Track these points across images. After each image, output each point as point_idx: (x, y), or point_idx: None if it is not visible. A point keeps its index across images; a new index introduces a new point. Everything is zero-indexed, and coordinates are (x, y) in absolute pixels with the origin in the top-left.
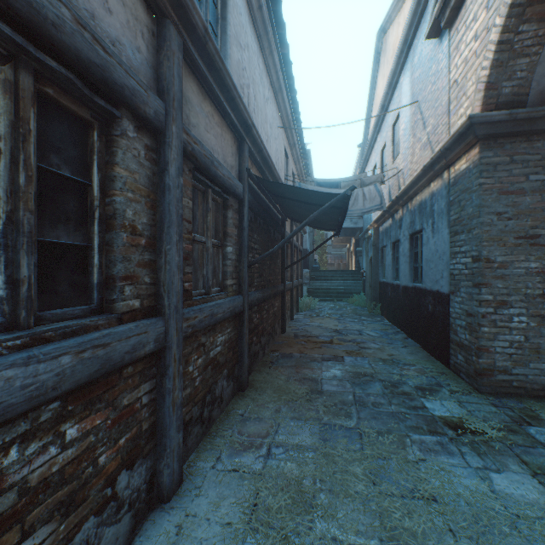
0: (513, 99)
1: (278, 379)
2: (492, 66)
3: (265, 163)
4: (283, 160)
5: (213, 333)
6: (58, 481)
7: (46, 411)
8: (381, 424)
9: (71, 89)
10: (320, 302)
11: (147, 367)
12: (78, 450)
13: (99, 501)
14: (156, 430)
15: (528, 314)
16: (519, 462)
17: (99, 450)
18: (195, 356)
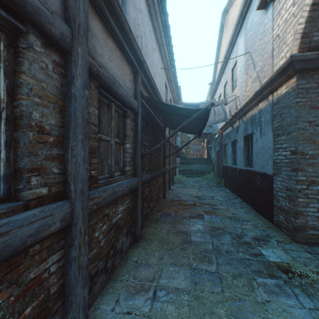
0: None
1: (161, 232)
2: (307, 21)
3: (152, 90)
4: (164, 90)
5: (115, 205)
6: None
7: None
8: (234, 269)
9: None
10: (186, 178)
11: (55, 241)
12: None
13: None
14: (64, 290)
15: None
16: None
17: None
18: (100, 224)
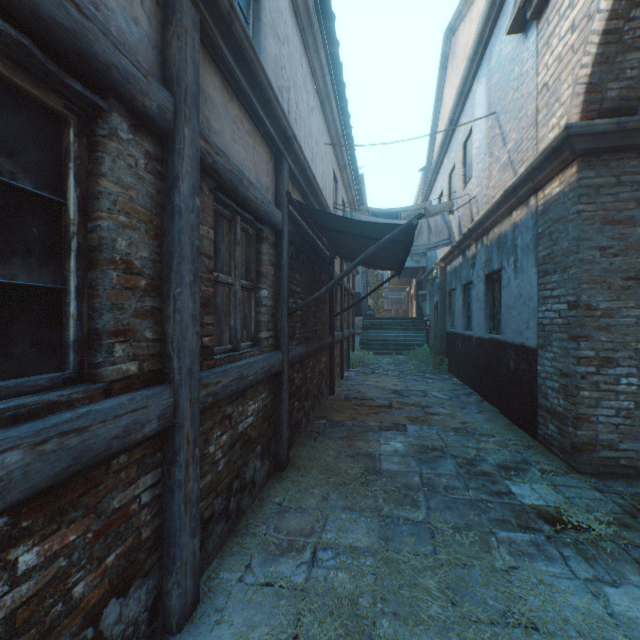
0: (621, 104)
1: (326, 455)
2: (595, 63)
3: (309, 187)
4: (331, 185)
5: (242, 400)
6: (4, 634)
7: None
8: (458, 516)
9: (29, 64)
10: (375, 356)
11: (149, 453)
12: (39, 582)
13: None
14: (162, 536)
15: (639, 375)
16: (639, 571)
17: (73, 578)
18: (218, 432)
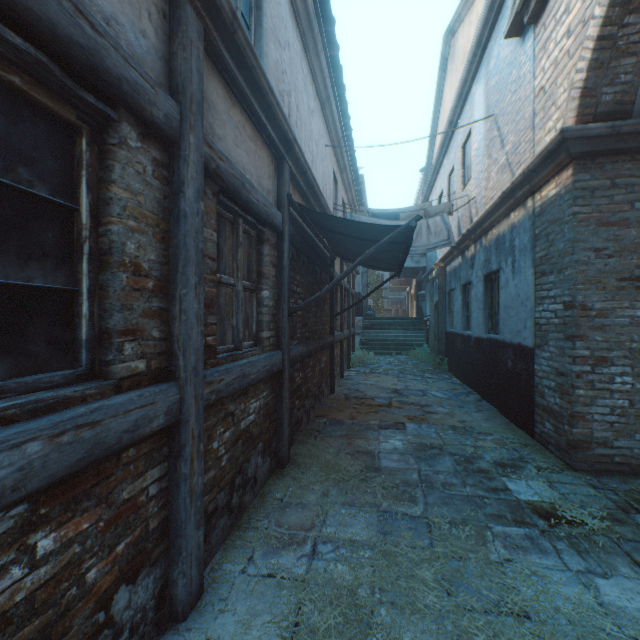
0: (616, 108)
1: (326, 452)
2: (590, 68)
3: (310, 189)
4: (331, 186)
5: (244, 398)
6: (24, 613)
7: (5, 519)
8: (455, 512)
9: (46, 79)
10: (376, 356)
11: (156, 447)
12: (56, 566)
13: (86, 632)
14: (168, 528)
15: (633, 373)
16: (630, 563)
17: (86, 564)
18: (221, 429)
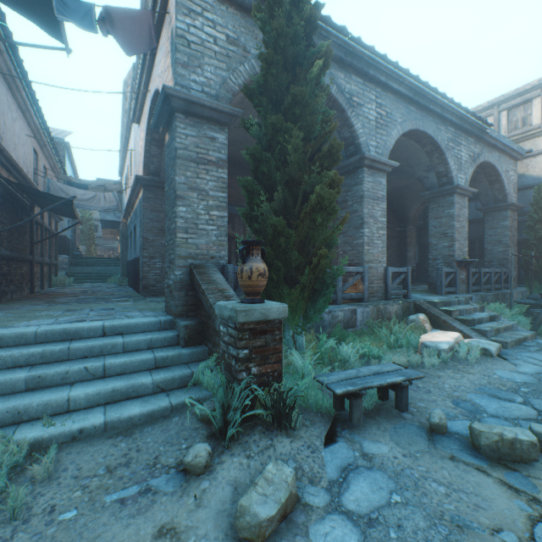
0: (156, 172)
1: (26, 301)
2: (145, 157)
3: (14, 167)
4: (32, 159)
5: None
6: None
7: None
8: (85, 303)
9: None
10: (79, 283)
11: None
12: None
13: None
14: None
15: (163, 262)
16: (133, 302)
17: None
18: None
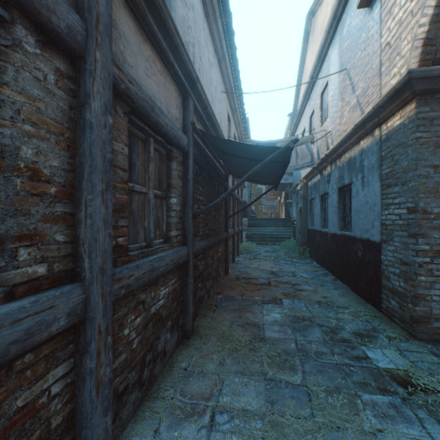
0: None
1: (222, 324)
2: (432, 22)
3: (209, 121)
4: (226, 122)
5: (154, 287)
6: None
7: None
8: (328, 380)
9: None
10: (257, 246)
11: (60, 346)
12: None
13: None
14: (74, 419)
15: None
16: None
17: None
18: (132, 316)
